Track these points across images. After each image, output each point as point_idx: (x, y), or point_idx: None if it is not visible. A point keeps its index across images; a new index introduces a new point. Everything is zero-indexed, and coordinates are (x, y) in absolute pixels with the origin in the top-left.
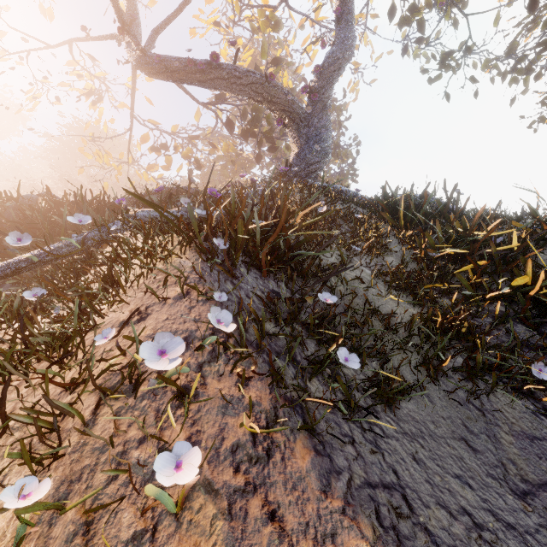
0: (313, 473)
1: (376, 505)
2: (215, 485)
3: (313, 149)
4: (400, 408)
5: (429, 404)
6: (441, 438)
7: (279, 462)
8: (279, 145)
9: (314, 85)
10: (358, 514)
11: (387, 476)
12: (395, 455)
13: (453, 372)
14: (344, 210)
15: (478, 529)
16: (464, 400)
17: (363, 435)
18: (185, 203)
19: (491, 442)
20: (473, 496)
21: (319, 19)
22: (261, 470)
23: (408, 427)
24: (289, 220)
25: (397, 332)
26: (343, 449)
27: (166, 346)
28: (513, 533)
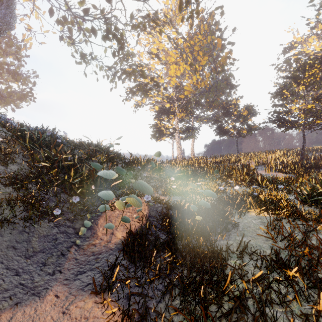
0: None
1: None
2: None
3: None
4: None
5: (0, 238)
6: None
7: None
8: None
9: None
10: None
11: None
12: None
13: (20, 220)
14: None
15: None
16: (21, 231)
17: None
18: None
19: (26, 243)
20: (1, 266)
21: None
22: None
23: None
24: None
25: None
26: None
27: None
28: (12, 271)
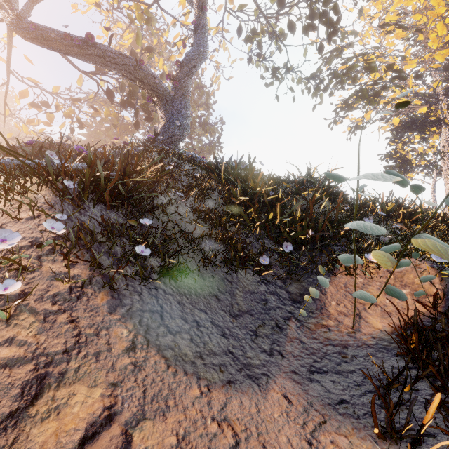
0: (106, 306)
1: (141, 318)
2: (37, 310)
3: (175, 124)
4: (183, 282)
5: (202, 280)
6: (202, 295)
7: (84, 301)
8: (156, 117)
9: (176, 75)
10: (128, 321)
11: (155, 308)
12: (166, 301)
13: (221, 264)
14: (191, 171)
15: (198, 327)
16: (223, 277)
17: (149, 292)
18: (51, 155)
19: (230, 296)
20: (205, 316)
21: (185, 23)
22: (71, 304)
23: (183, 291)
24: (140, 174)
25: (191, 242)
26: (131, 297)
27: (7, 237)
28: (218, 328)
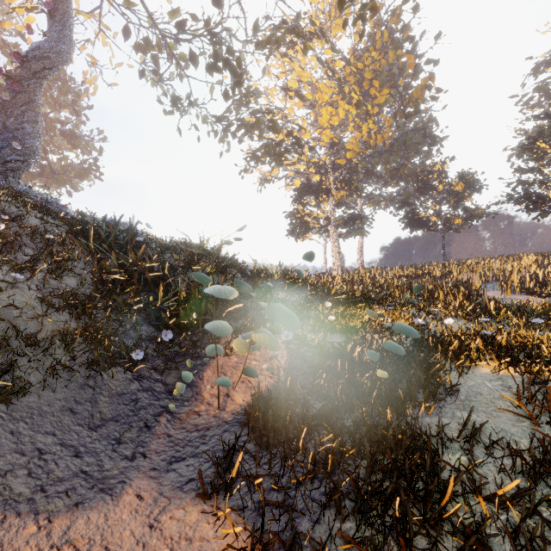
0: None
1: None
2: None
3: (12, 145)
4: (20, 403)
5: (51, 394)
6: (50, 413)
7: None
8: None
9: (14, 71)
10: None
11: None
12: None
13: (81, 367)
14: (40, 226)
15: (41, 455)
16: (82, 384)
17: None
18: None
19: (91, 405)
20: (53, 439)
21: None
22: None
23: (21, 414)
24: None
25: (35, 347)
26: None
27: None
28: (70, 449)
